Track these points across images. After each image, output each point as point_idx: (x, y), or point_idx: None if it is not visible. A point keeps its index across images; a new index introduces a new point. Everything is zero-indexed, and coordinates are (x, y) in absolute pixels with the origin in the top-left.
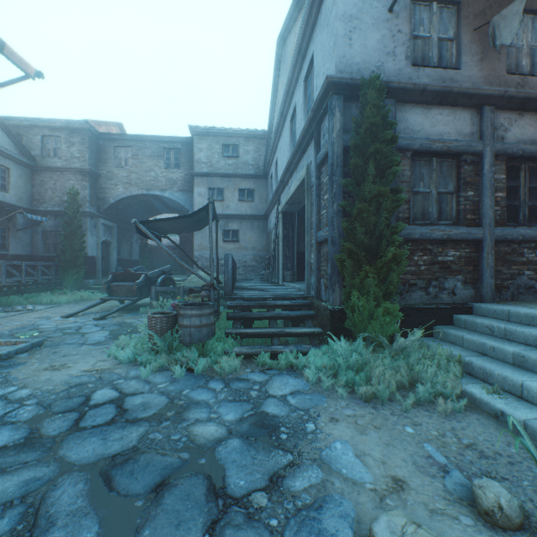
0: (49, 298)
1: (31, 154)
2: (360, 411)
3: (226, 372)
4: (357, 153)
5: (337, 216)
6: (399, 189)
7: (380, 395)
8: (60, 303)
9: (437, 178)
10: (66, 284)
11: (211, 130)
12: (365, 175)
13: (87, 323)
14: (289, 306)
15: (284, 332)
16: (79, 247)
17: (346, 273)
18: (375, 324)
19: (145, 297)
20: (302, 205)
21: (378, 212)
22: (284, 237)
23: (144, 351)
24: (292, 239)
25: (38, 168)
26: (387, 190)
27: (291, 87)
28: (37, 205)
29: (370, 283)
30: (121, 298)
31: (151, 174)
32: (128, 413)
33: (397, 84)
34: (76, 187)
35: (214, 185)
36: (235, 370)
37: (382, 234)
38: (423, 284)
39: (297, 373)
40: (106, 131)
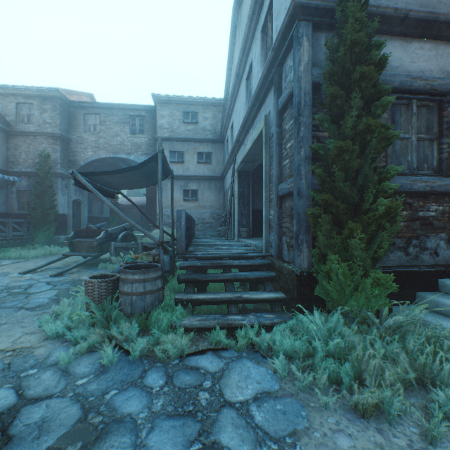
0: (18, 253)
1: (6, 120)
2: (361, 440)
3: (170, 357)
4: (332, 83)
5: (305, 163)
6: (385, 127)
7: (384, 408)
8: (28, 257)
9: (416, 122)
10: (38, 239)
11: (172, 98)
12: (345, 108)
13: (41, 280)
14: (246, 266)
15: (242, 298)
16: (49, 205)
17: (319, 230)
18: (359, 295)
19: (106, 252)
20: (257, 164)
21: (362, 155)
22: (239, 195)
23: (80, 321)
24: (247, 197)
25: (12, 132)
26: (379, 122)
27: (247, 44)
28: (12, 166)
29: (355, 244)
30: (81, 253)
31: (118, 139)
32: (9, 446)
33: (375, 8)
34: (48, 150)
35: (175, 148)
36: (182, 352)
37: (366, 182)
38: (402, 244)
39: (260, 357)
40: (77, 100)
